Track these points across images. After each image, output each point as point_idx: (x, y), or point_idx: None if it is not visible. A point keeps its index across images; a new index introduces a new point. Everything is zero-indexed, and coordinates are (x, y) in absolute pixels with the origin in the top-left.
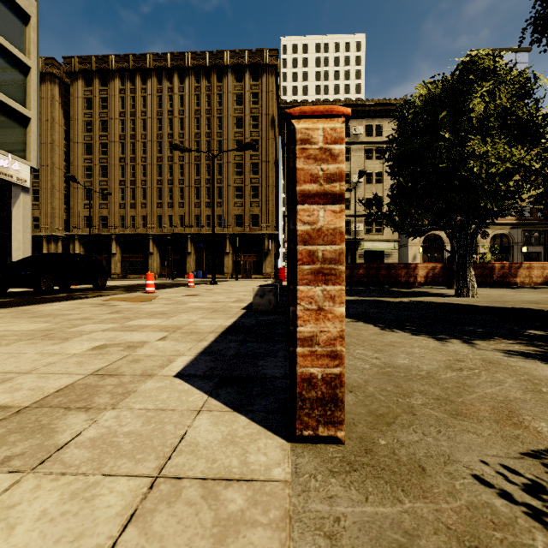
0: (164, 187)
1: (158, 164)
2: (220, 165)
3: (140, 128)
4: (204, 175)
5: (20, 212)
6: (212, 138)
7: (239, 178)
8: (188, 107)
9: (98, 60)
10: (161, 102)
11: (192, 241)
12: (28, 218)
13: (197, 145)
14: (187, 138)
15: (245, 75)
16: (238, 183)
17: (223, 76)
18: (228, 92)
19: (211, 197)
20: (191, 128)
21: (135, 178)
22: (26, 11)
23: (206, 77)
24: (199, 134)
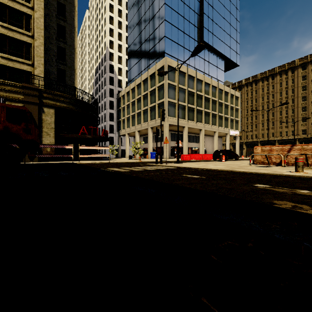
0: (264, 122)
1: (262, 114)
2: (293, 109)
3: (254, 102)
4: (284, 114)
5: (237, 142)
6: (288, 98)
7: (304, 113)
8: (276, 88)
9: (238, 83)
10: (263, 90)
11: (278, 142)
12: (238, 143)
13: (280, 103)
14: (275, 101)
15: (307, 66)
16: (303, 115)
17: (295, 70)
18: (297, 76)
19: (287, 123)
20: (277, 97)
21: (252, 121)
22: (238, 97)
23: (285, 73)
24: (281, 98)
